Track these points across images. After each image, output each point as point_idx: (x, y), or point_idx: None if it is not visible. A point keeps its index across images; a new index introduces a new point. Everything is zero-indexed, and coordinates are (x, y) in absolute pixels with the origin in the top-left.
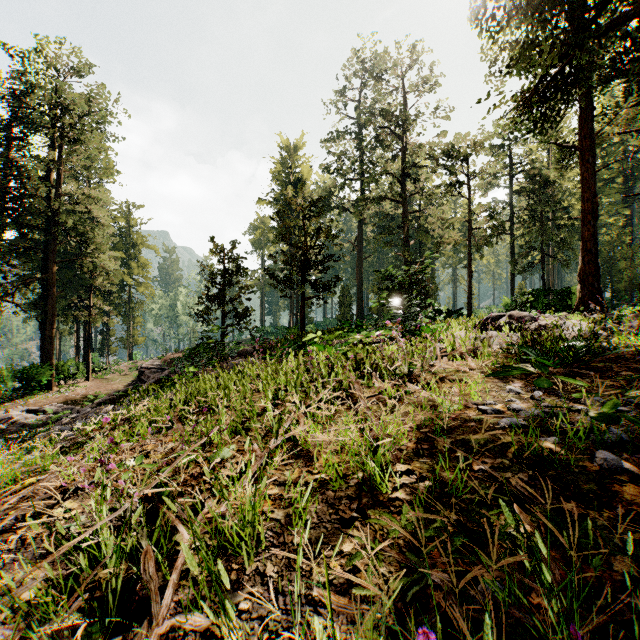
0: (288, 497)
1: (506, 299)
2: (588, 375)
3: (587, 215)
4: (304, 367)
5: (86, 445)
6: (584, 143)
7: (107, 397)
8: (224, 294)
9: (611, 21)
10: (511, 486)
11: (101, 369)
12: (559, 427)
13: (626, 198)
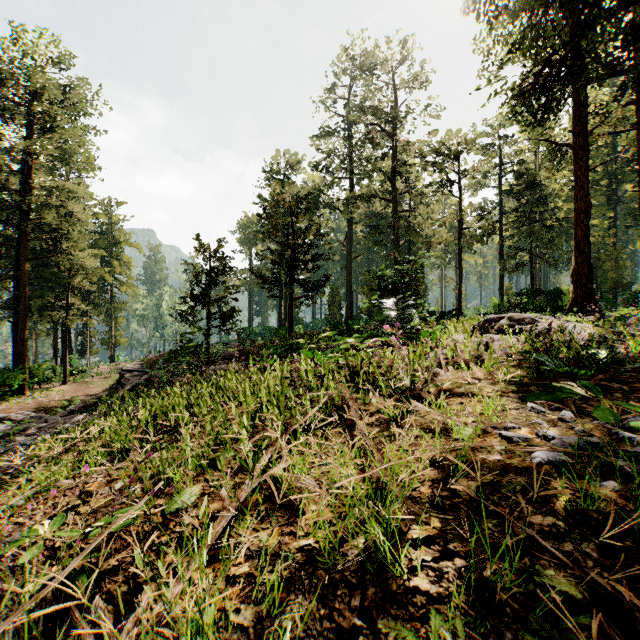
0: (262, 581)
1: (495, 300)
2: (615, 388)
3: (580, 215)
4: (290, 376)
5: (19, 480)
6: (577, 141)
7: (80, 404)
8: (208, 294)
9: (618, 5)
10: (583, 574)
11: (80, 372)
12: (611, 465)
13: (610, 200)
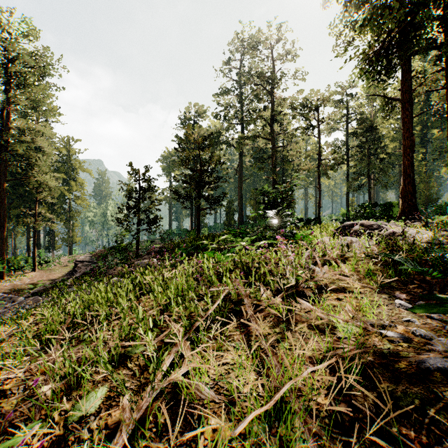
0: None
1: (343, 210)
2: None
3: (407, 149)
4: (196, 272)
5: None
6: (405, 96)
7: (41, 287)
8: (139, 206)
9: None
10: None
11: (45, 262)
12: None
13: (423, 141)
